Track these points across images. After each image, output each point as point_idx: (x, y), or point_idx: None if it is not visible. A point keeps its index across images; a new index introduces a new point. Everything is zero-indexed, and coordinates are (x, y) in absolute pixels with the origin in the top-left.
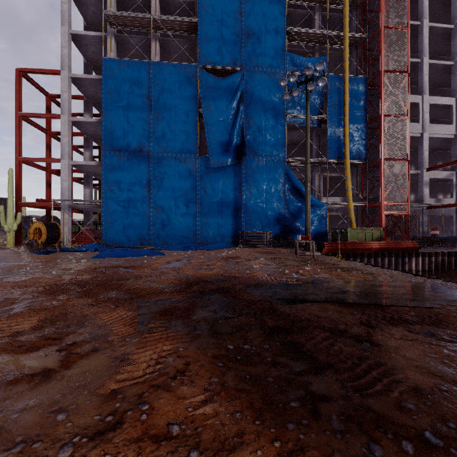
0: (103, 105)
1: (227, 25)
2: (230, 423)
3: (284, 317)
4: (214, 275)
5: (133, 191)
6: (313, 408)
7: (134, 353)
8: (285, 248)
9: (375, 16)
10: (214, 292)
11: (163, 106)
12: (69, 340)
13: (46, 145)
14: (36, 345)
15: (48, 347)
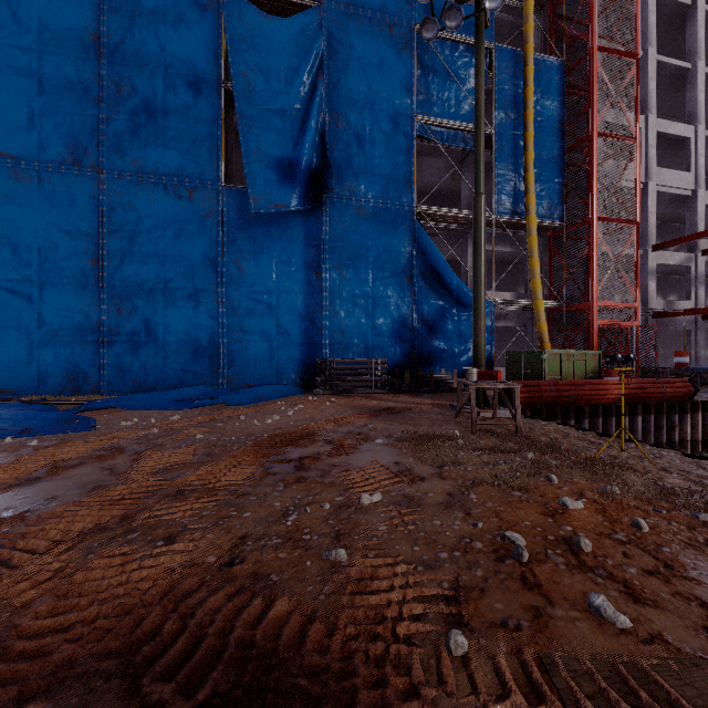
0: None
1: None
2: None
3: None
4: (128, 642)
5: (53, 259)
6: None
7: None
8: (418, 394)
9: None
10: None
11: (136, 62)
12: None
13: None
14: None
15: None
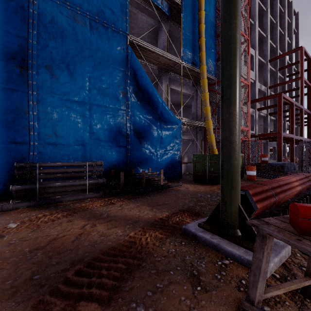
0: None
1: None
2: None
3: None
4: None
5: None
6: None
7: None
8: (133, 196)
9: None
10: None
11: None
12: None
13: None
14: None
15: None
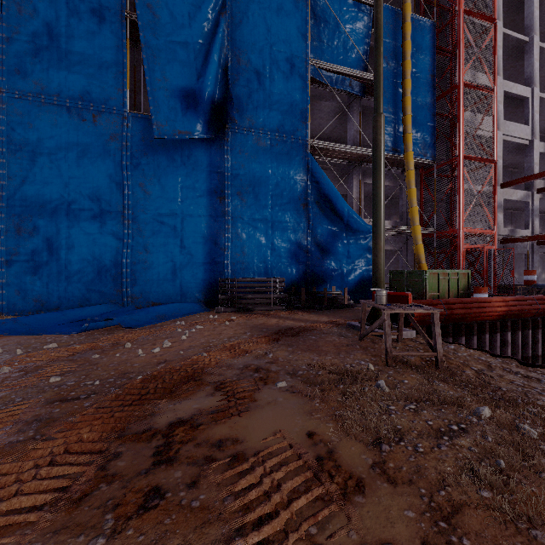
0: None
1: None
2: None
3: None
4: None
5: None
6: None
7: None
8: (313, 311)
9: None
10: None
11: None
12: None
13: None
14: None
15: None
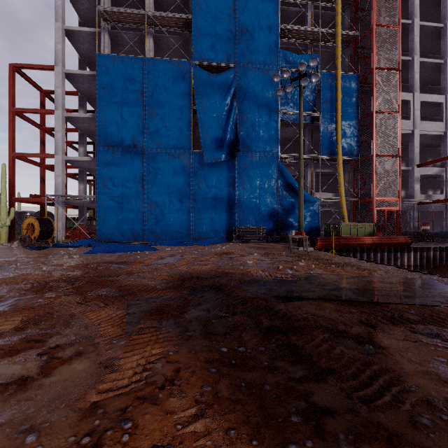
0: (97, 100)
1: (221, 22)
2: (224, 443)
3: (280, 316)
4: (208, 271)
5: (127, 186)
6: (316, 425)
7: (120, 358)
8: (279, 243)
9: (367, 14)
10: (207, 289)
11: (157, 102)
12: (52, 342)
13: (40, 140)
14: (15, 349)
15: (28, 351)
